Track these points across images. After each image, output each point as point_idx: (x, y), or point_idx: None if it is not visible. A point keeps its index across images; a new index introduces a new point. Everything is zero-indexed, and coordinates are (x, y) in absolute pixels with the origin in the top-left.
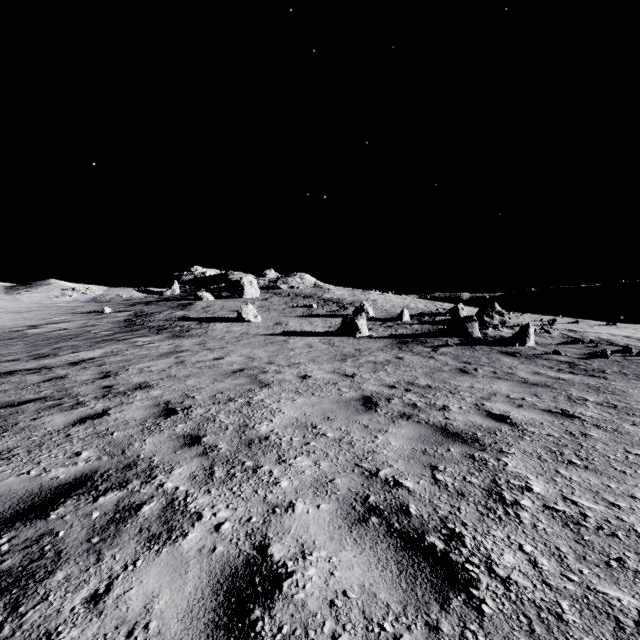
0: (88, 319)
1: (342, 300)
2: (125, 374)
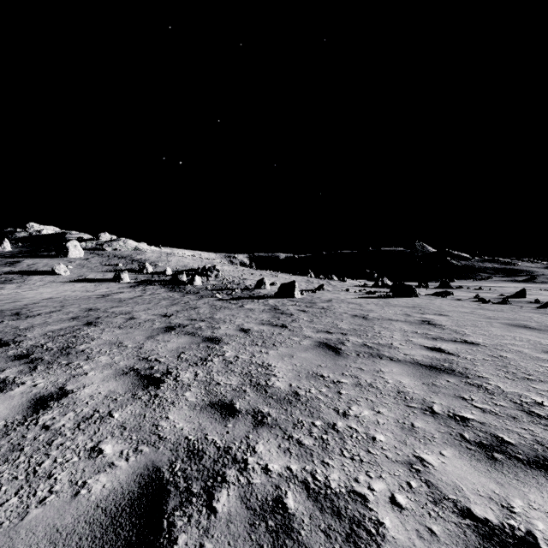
0: None
1: (146, 260)
2: None
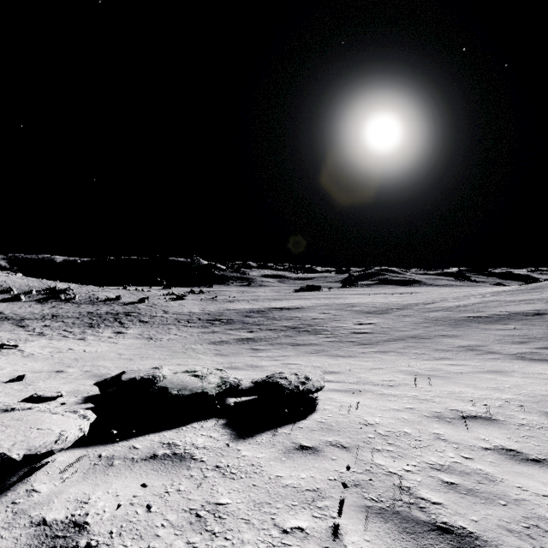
0: None
1: None
2: None
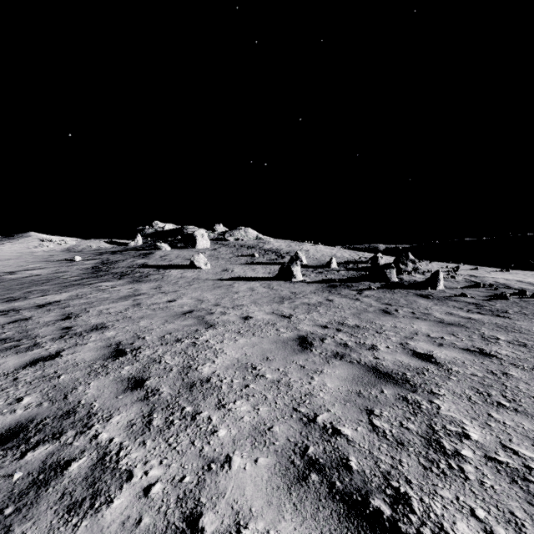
0: (60, 266)
1: (280, 250)
2: (85, 316)
